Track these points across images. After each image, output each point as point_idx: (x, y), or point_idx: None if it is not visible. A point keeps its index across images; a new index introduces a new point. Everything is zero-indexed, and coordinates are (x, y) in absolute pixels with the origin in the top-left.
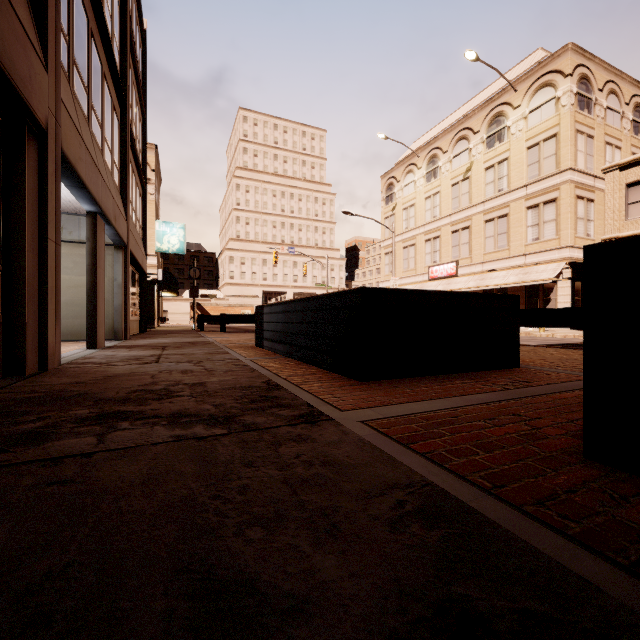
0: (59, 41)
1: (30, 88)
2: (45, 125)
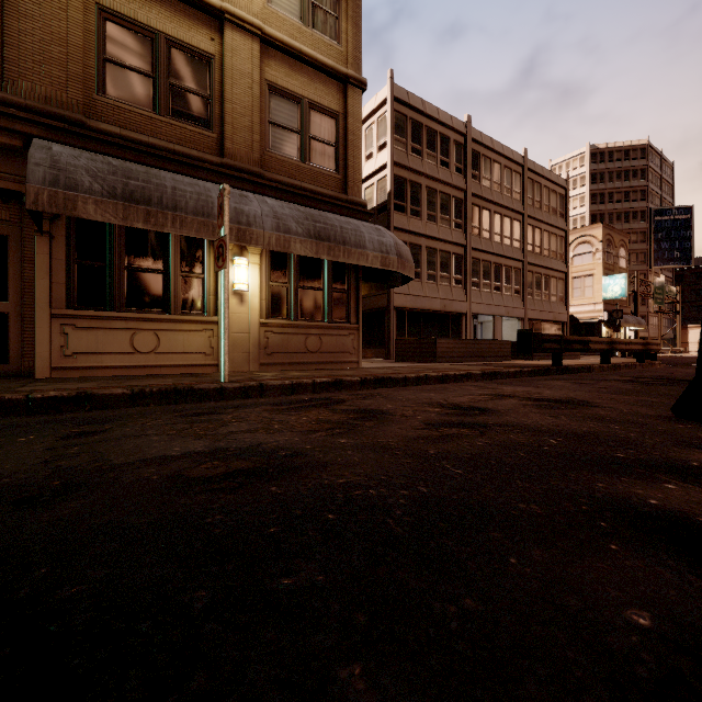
0: (471, 291)
1: (462, 309)
2: (466, 312)
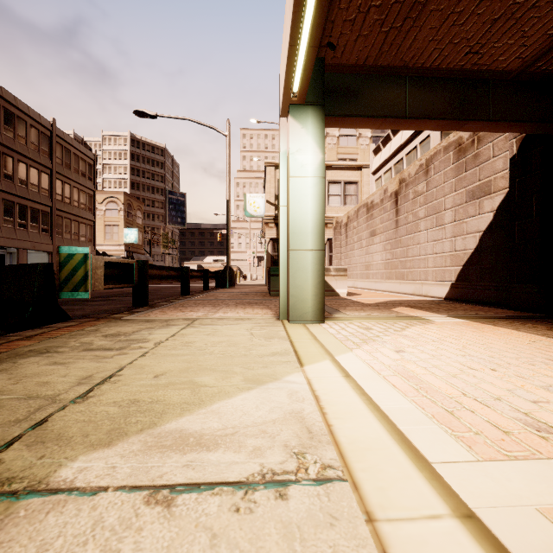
0: None
1: None
2: None
